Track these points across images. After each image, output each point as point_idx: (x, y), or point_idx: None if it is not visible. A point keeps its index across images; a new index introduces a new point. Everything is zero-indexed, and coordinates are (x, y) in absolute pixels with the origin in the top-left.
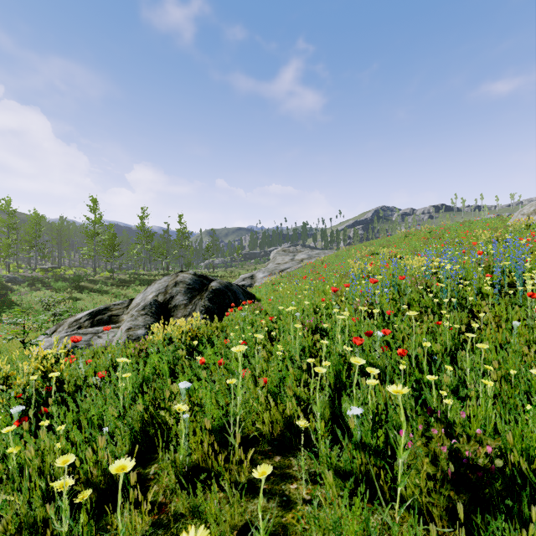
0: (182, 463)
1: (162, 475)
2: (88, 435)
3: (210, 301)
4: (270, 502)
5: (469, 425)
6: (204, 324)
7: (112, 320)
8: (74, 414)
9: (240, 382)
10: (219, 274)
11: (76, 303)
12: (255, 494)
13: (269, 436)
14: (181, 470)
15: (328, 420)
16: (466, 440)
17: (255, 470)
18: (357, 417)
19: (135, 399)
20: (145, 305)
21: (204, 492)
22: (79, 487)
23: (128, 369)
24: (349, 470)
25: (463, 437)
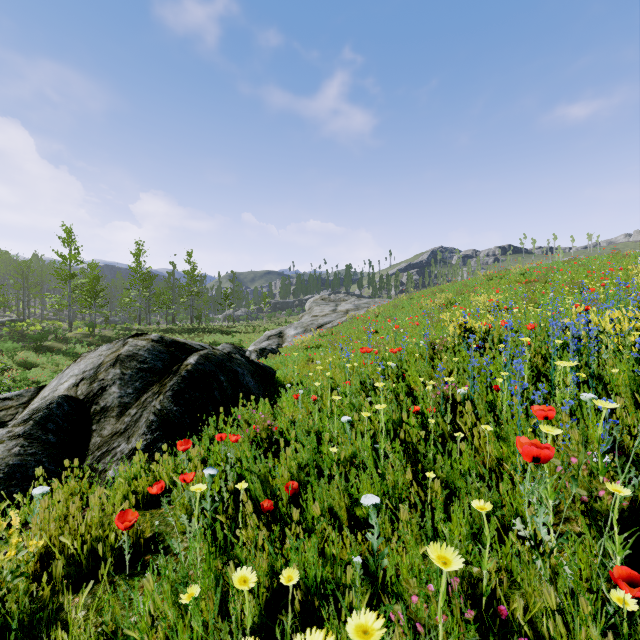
0: None
1: None
2: None
3: (175, 399)
4: None
5: None
6: (125, 480)
7: None
8: None
9: None
10: (238, 329)
11: (26, 373)
12: None
13: None
14: None
15: None
16: None
17: None
18: None
19: None
20: (37, 408)
21: None
22: None
23: None
24: None
25: None
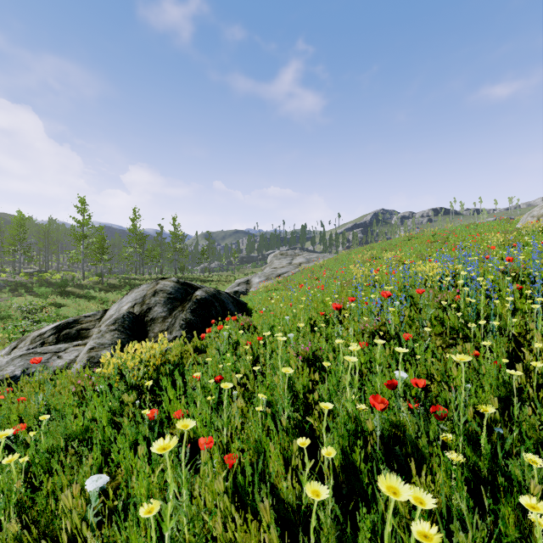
0: None
1: None
2: None
3: (193, 314)
4: None
5: None
6: (181, 344)
7: (81, 334)
8: None
9: (184, 484)
10: (214, 278)
11: (59, 310)
12: None
13: None
14: None
15: None
16: None
17: None
18: None
19: (50, 474)
20: (117, 318)
21: None
22: None
23: (42, 430)
24: None
25: None
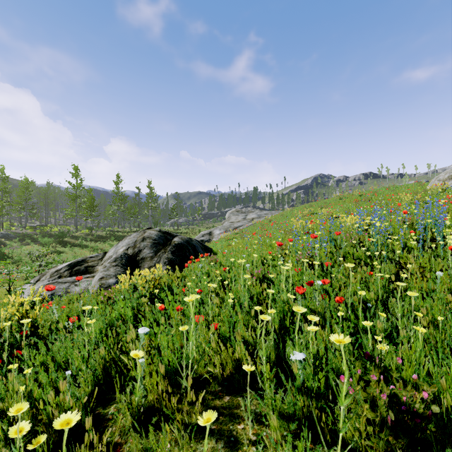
0: (138, 404)
1: (119, 416)
2: (54, 377)
3: (173, 254)
4: (219, 442)
5: (401, 366)
6: (167, 274)
7: (88, 270)
8: (45, 356)
9: (194, 328)
10: (182, 231)
11: (60, 256)
12: (204, 435)
13: (219, 378)
14: (137, 411)
15: (273, 362)
16: (402, 385)
17: (201, 418)
18: (299, 362)
19: (101, 341)
20: (116, 257)
21: (157, 433)
22: (41, 428)
23: (95, 315)
24: (292, 411)
25: (399, 382)
